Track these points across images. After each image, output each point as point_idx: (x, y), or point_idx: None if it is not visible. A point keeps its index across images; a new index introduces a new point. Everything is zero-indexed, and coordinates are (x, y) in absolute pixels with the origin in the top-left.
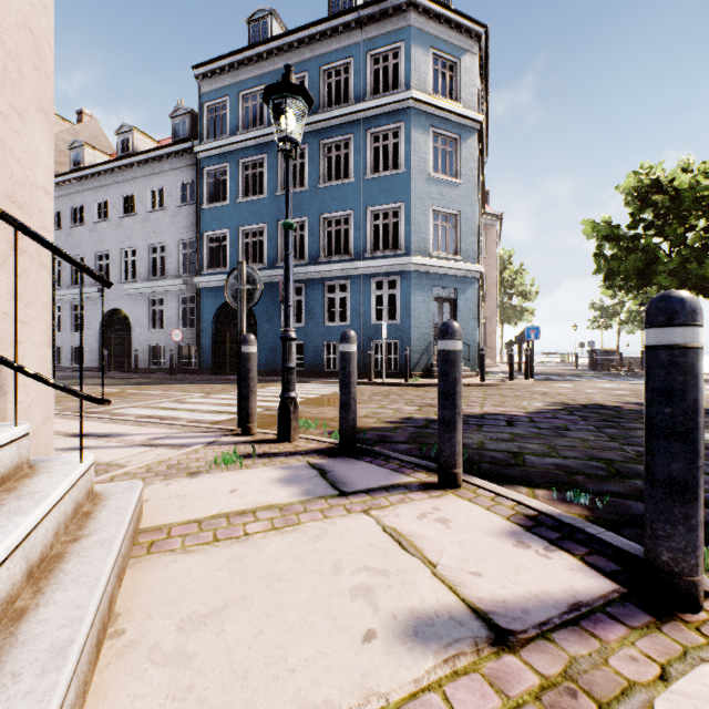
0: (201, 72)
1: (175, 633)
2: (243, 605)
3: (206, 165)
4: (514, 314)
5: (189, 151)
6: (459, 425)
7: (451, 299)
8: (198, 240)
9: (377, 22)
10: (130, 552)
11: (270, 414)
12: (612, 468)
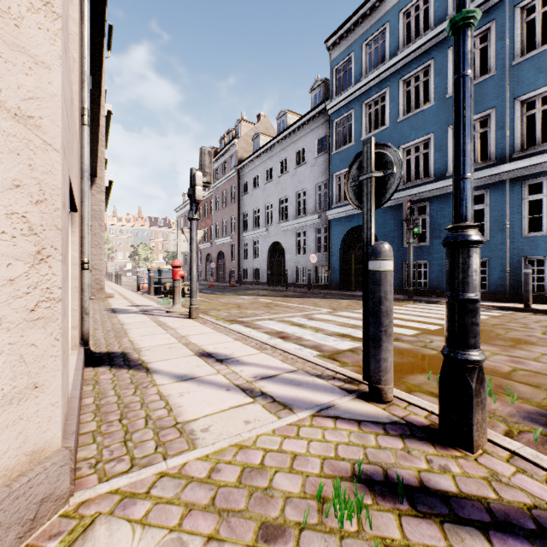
0: (331, 43)
1: None
2: None
3: (335, 118)
4: None
5: (323, 111)
6: None
7: None
8: (329, 181)
9: None
10: None
11: (402, 348)
12: None
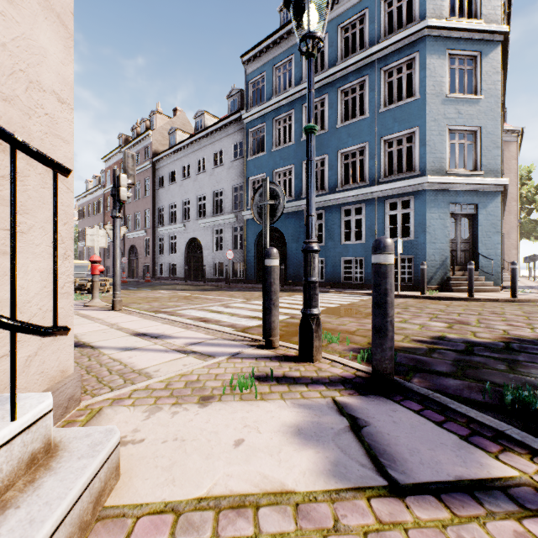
0: (246, 59)
1: None
2: None
3: (250, 127)
4: (534, 228)
5: (239, 119)
6: None
7: (469, 214)
8: (245, 184)
9: None
10: None
11: (294, 323)
12: None
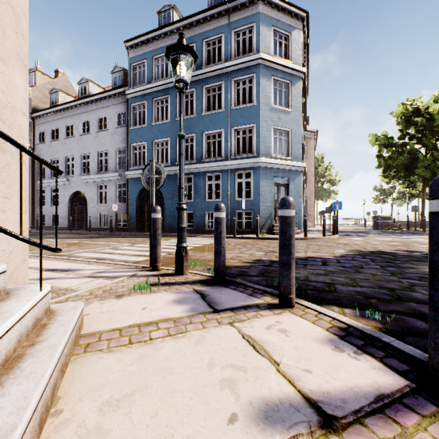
0: (129, 45)
1: (97, 413)
2: (145, 392)
3: (133, 102)
4: (325, 194)
5: (122, 93)
6: (293, 266)
7: (285, 184)
8: (128, 149)
9: (238, 11)
10: (72, 351)
11: (171, 257)
12: (394, 294)
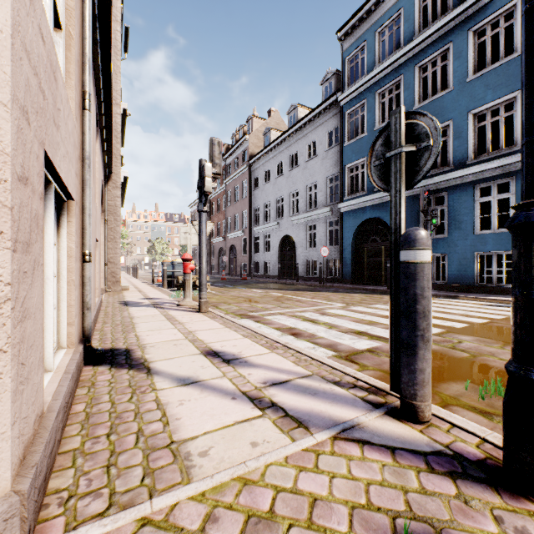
0: (342, 33)
1: None
2: None
3: (347, 109)
4: None
5: (334, 103)
6: None
7: None
8: (341, 173)
9: None
10: None
11: None
12: None
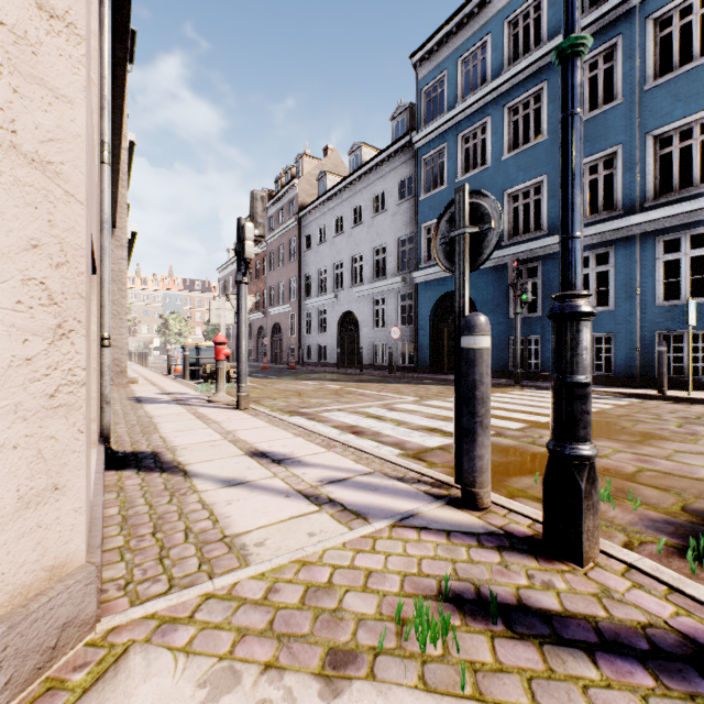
0: (418, 58)
1: None
2: None
3: (423, 153)
4: None
5: (407, 145)
6: None
7: None
8: (415, 234)
9: None
10: None
11: (505, 445)
12: None
